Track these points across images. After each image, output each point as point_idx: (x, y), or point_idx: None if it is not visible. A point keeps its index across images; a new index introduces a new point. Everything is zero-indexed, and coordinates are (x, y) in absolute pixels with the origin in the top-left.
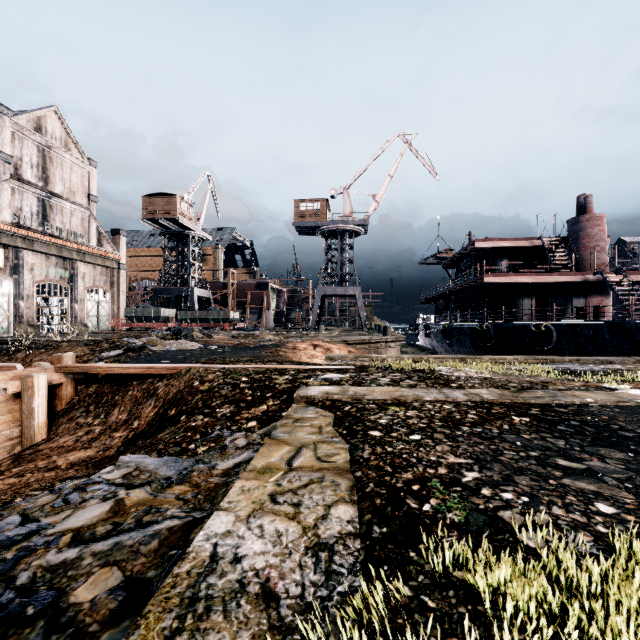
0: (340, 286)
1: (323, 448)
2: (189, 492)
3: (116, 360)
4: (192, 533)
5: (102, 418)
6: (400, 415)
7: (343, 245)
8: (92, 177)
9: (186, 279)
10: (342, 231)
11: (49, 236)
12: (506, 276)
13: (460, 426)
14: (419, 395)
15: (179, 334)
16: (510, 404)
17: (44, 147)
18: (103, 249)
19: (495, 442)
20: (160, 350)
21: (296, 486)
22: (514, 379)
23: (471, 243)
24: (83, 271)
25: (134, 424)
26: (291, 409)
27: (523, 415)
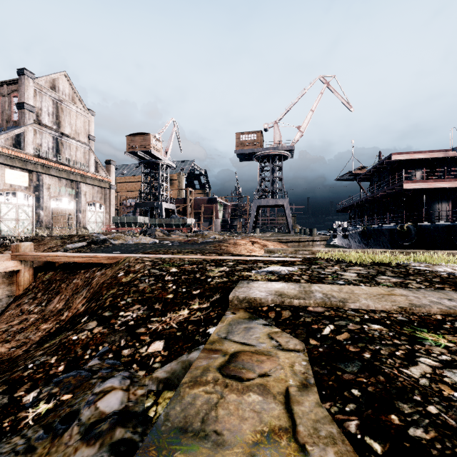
0: (272, 198)
1: None
2: None
3: (78, 251)
4: None
5: (42, 306)
6: None
7: (274, 167)
8: (91, 122)
9: (157, 196)
10: (273, 155)
11: (61, 164)
12: (425, 182)
13: None
14: (447, 304)
15: (145, 233)
16: None
17: (57, 101)
18: (99, 174)
19: None
20: (119, 243)
21: None
22: None
23: (387, 157)
24: (85, 190)
25: (63, 315)
26: (222, 324)
27: None
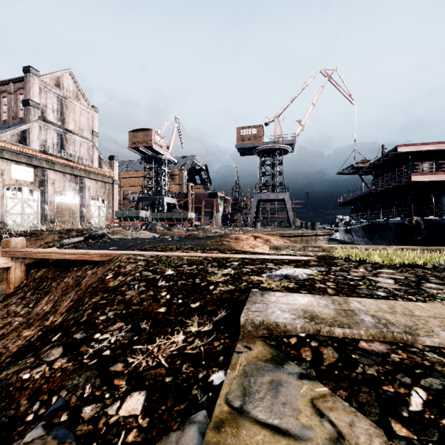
0: (272, 193)
1: None
2: None
3: (74, 246)
4: None
5: (29, 307)
6: None
7: (274, 161)
8: (95, 119)
9: (159, 190)
10: (274, 150)
11: (65, 160)
12: (434, 174)
13: None
14: None
15: (145, 227)
16: None
17: (62, 98)
18: (102, 169)
19: None
20: (118, 238)
21: None
22: None
23: (393, 149)
24: (88, 185)
25: (48, 320)
26: (233, 373)
27: None
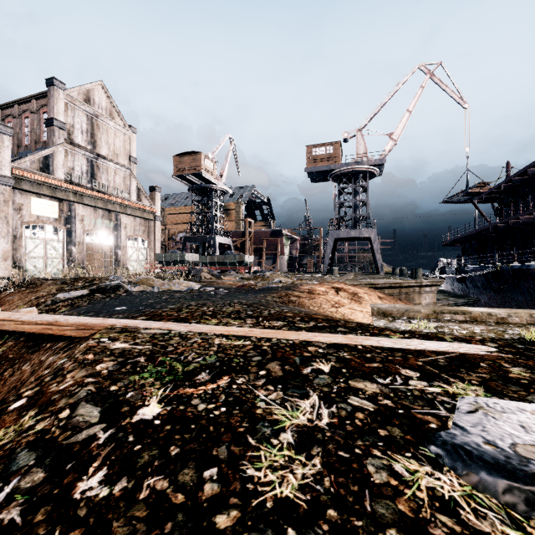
0: (354, 229)
1: None
2: None
3: (71, 303)
4: None
5: None
6: None
7: (356, 188)
8: (132, 141)
9: (210, 228)
10: (356, 173)
11: (96, 192)
12: None
13: None
14: None
15: (187, 274)
16: None
17: (92, 116)
18: (141, 203)
19: None
20: (138, 291)
21: None
22: None
23: (533, 163)
24: (125, 222)
25: None
26: None
27: None
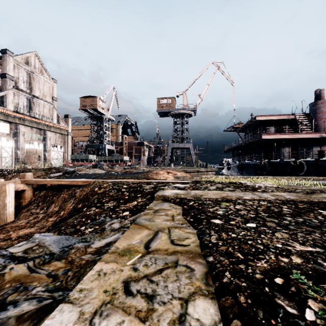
0: (181, 143)
1: (176, 232)
2: (62, 269)
3: (58, 178)
4: (42, 321)
5: (45, 209)
6: (231, 208)
7: (183, 121)
8: (54, 88)
9: (102, 140)
10: (182, 114)
11: (32, 118)
12: (274, 135)
13: (283, 216)
14: (240, 195)
15: (96, 167)
16: (308, 202)
17: (30, 72)
18: (60, 125)
19: (325, 230)
20: (83, 173)
21: (151, 271)
22: (296, 188)
23: (254, 118)
24: (50, 136)
25: (61, 213)
26: (152, 203)
27: (325, 209)
